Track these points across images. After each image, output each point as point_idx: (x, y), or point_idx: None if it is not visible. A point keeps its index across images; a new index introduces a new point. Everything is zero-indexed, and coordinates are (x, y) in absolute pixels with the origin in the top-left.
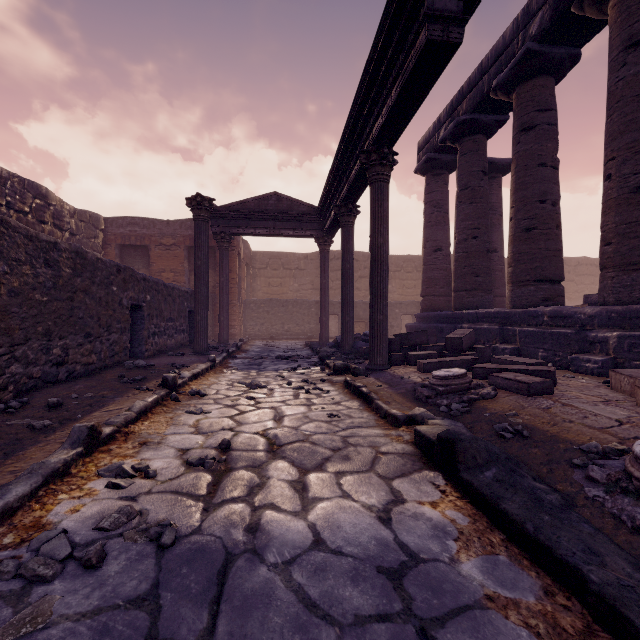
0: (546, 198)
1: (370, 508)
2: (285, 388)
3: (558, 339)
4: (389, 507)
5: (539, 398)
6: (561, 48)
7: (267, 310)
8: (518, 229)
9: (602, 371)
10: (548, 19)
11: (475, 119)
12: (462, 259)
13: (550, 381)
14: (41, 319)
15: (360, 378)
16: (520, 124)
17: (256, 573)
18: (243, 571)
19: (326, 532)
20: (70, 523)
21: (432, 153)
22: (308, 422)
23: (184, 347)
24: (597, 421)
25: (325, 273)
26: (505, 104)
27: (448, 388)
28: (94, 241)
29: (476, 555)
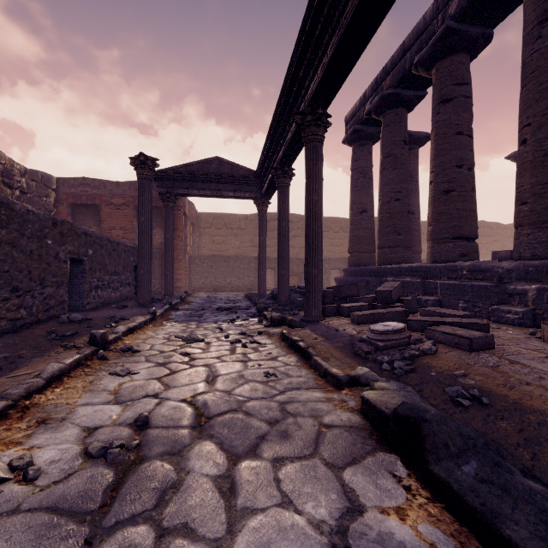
0: (463, 163)
1: (319, 526)
2: (222, 341)
3: (478, 291)
4: (344, 523)
5: (482, 354)
6: (476, 27)
7: (211, 265)
8: (438, 191)
9: (522, 321)
10: None
11: (397, 93)
12: (386, 219)
13: (491, 336)
14: None
15: (296, 330)
16: (439, 96)
17: None
18: None
19: None
20: None
21: (358, 125)
22: (243, 383)
23: (129, 299)
24: None
25: (263, 231)
26: (424, 80)
27: (388, 343)
28: (46, 200)
29: None
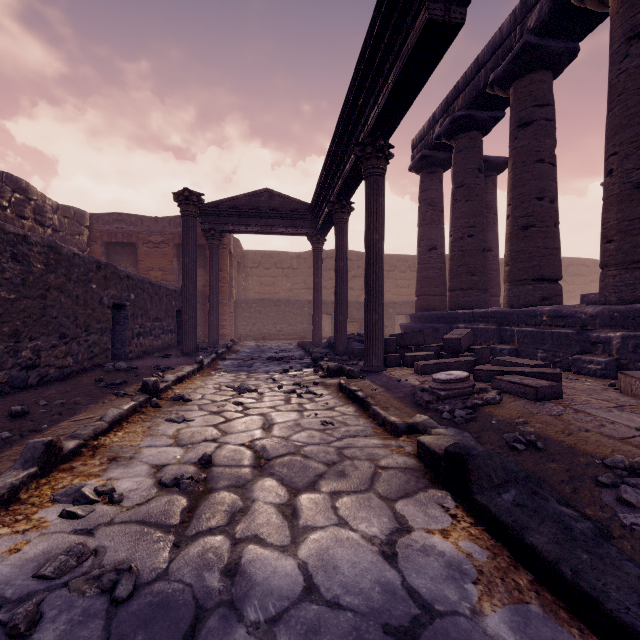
0: (544, 195)
1: (371, 540)
2: (276, 392)
3: (558, 339)
4: (393, 538)
5: (548, 403)
6: (559, 42)
7: (259, 310)
8: (515, 227)
9: (605, 373)
10: (547, 11)
11: (471, 115)
12: (458, 258)
13: (559, 385)
14: (7, 319)
15: (355, 381)
16: (517, 119)
17: (231, 638)
18: (215, 635)
19: (320, 574)
20: (5, 568)
21: (427, 150)
22: (300, 431)
23: (172, 348)
24: (616, 430)
25: (318, 272)
26: (501, 100)
27: (450, 392)
28: (79, 238)
29: (502, 604)
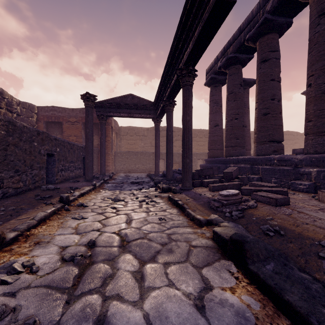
0: (274, 97)
1: (188, 296)
2: (134, 201)
3: (283, 172)
4: (202, 294)
5: (283, 208)
6: (282, 18)
7: (127, 157)
8: (260, 114)
9: (308, 190)
10: (276, 1)
11: (236, 56)
12: (229, 130)
13: (288, 197)
14: None
15: (177, 194)
16: (261, 58)
17: None
18: None
19: (157, 323)
20: None
21: (213, 75)
22: (147, 224)
23: (80, 177)
24: (323, 223)
25: (157, 137)
26: (252, 49)
27: (229, 202)
28: (31, 119)
29: None
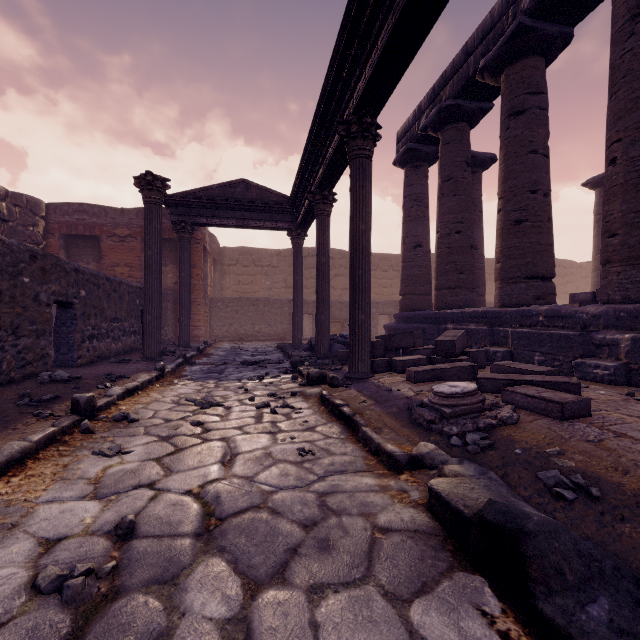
0: (537, 188)
1: None
2: (246, 405)
3: (558, 341)
4: None
5: (578, 423)
6: (554, 25)
7: (236, 309)
8: (507, 221)
9: (614, 378)
10: None
11: (459, 105)
12: (445, 255)
13: (587, 399)
14: None
15: (339, 390)
16: (509, 108)
17: None
18: None
19: None
20: None
21: (412, 143)
22: (270, 465)
23: (135, 351)
24: None
25: (298, 269)
26: (490, 90)
27: (457, 410)
28: (32, 229)
29: None
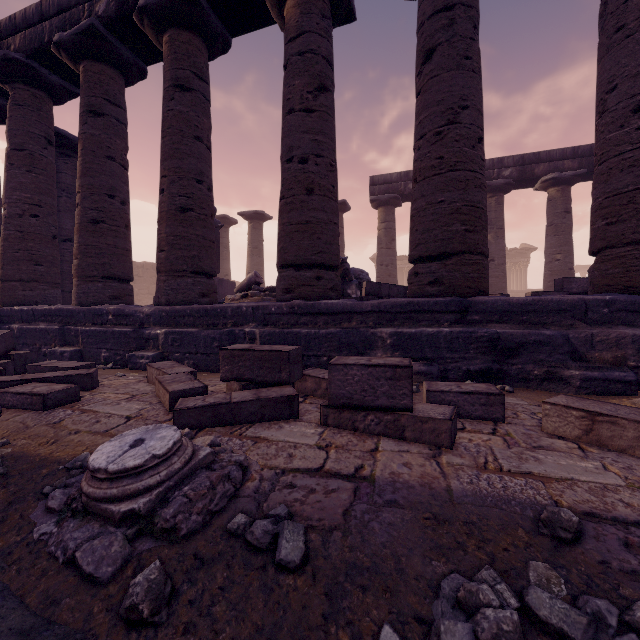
0: (115, 194)
1: None
2: None
3: (119, 338)
4: None
5: (58, 410)
6: (129, 51)
7: None
8: (85, 218)
9: None
10: (114, 10)
11: (34, 68)
12: (15, 239)
13: (76, 387)
14: None
15: None
16: (88, 103)
17: None
18: None
19: None
20: None
21: None
22: None
23: None
24: (107, 423)
25: None
26: (75, 74)
27: None
28: None
29: None
